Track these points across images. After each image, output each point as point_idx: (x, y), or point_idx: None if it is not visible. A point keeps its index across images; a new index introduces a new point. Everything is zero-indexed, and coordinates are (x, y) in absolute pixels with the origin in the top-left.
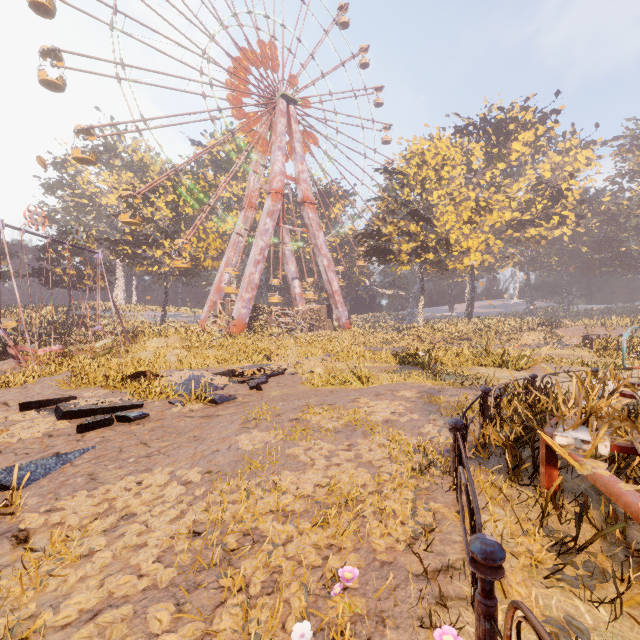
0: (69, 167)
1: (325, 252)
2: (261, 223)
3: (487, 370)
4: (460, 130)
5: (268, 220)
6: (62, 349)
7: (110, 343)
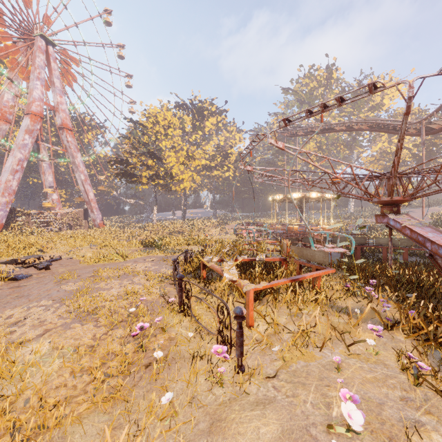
0: None
1: (82, 169)
2: (19, 138)
3: (191, 247)
4: (178, 106)
5: (27, 136)
6: None
7: None
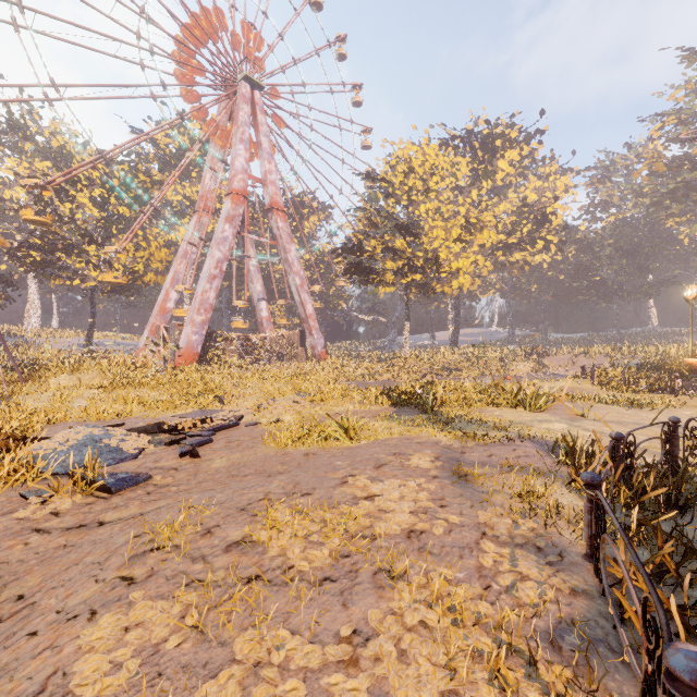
0: None
1: (297, 269)
2: (218, 230)
3: (502, 412)
4: (446, 142)
5: (227, 226)
6: None
7: None
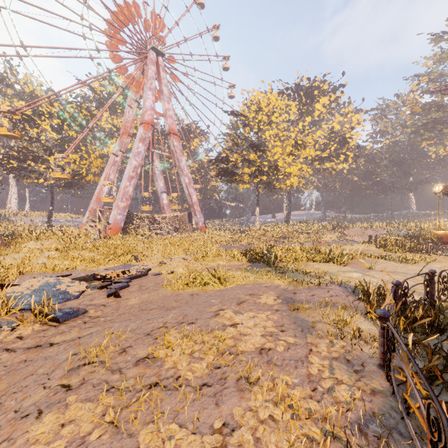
0: None
1: (186, 172)
2: (134, 147)
3: (319, 265)
4: (282, 91)
5: (140, 144)
6: None
7: None
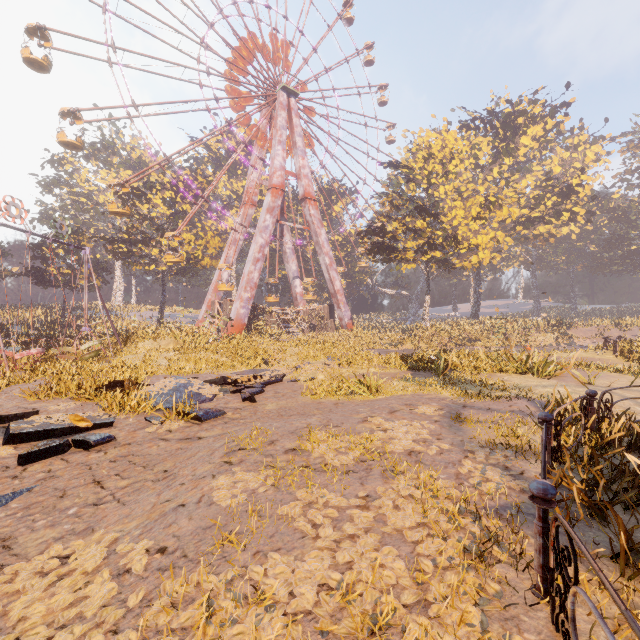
0: (66, 164)
1: (327, 250)
2: (261, 220)
3: (510, 377)
4: (466, 124)
5: (268, 217)
6: (42, 352)
7: (97, 345)
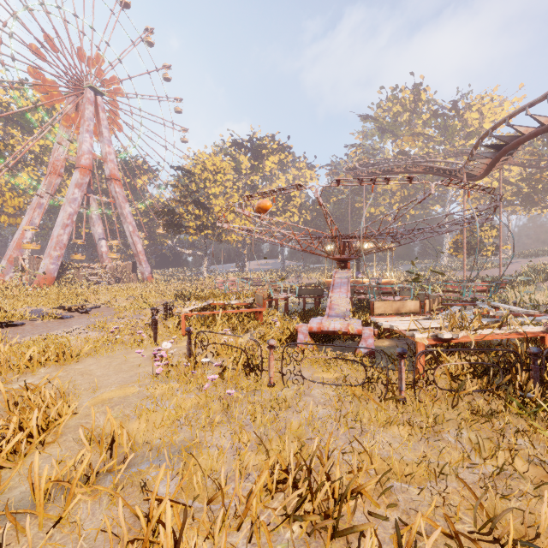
0: None
1: (131, 220)
2: (69, 192)
3: None
4: (234, 145)
5: (77, 190)
6: None
7: None
